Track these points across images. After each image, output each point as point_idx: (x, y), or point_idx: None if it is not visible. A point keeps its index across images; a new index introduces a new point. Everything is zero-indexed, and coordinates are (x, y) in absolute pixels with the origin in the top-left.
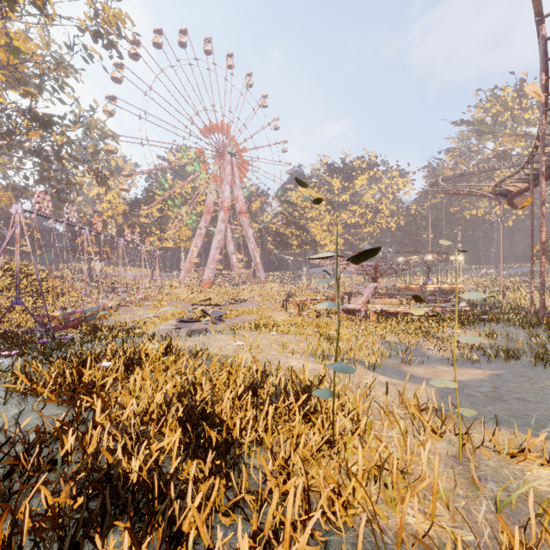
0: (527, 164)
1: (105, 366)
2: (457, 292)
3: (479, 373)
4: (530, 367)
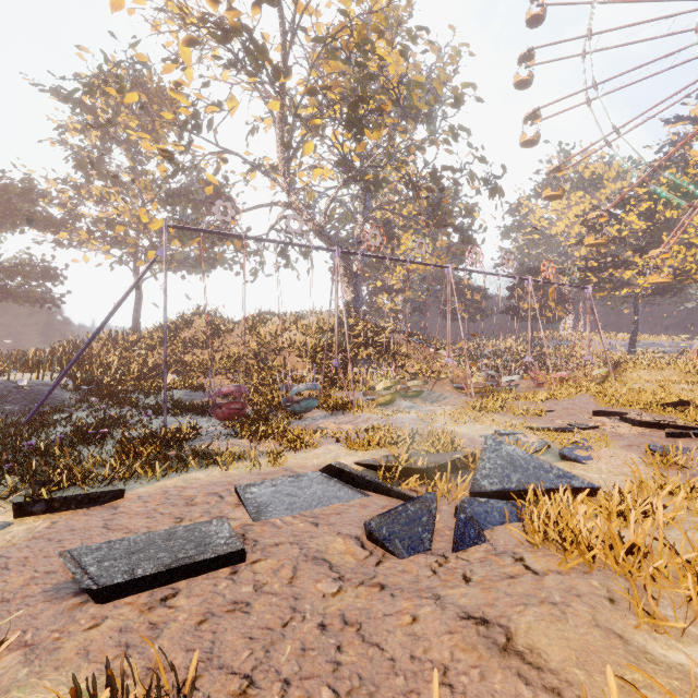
0: None
1: None
2: None
3: None
4: None
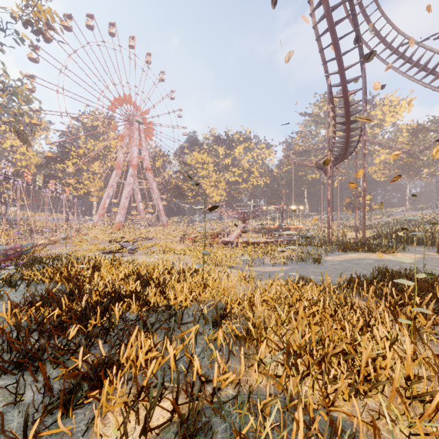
0: (330, 152)
1: (81, 267)
2: (299, 230)
3: (285, 268)
4: (309, 264)
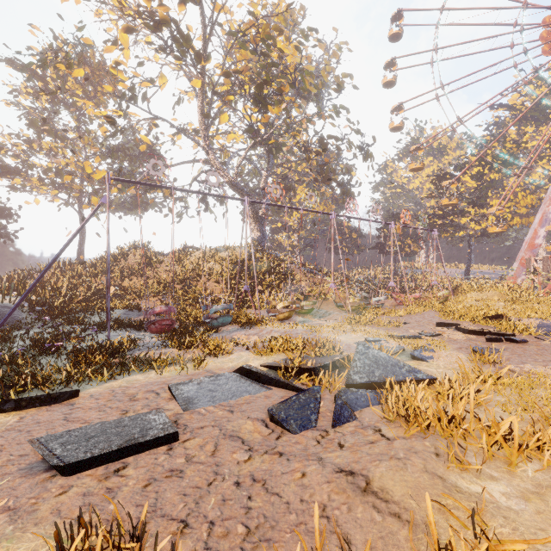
0: None
1: None
2: None
3: None
4: None
